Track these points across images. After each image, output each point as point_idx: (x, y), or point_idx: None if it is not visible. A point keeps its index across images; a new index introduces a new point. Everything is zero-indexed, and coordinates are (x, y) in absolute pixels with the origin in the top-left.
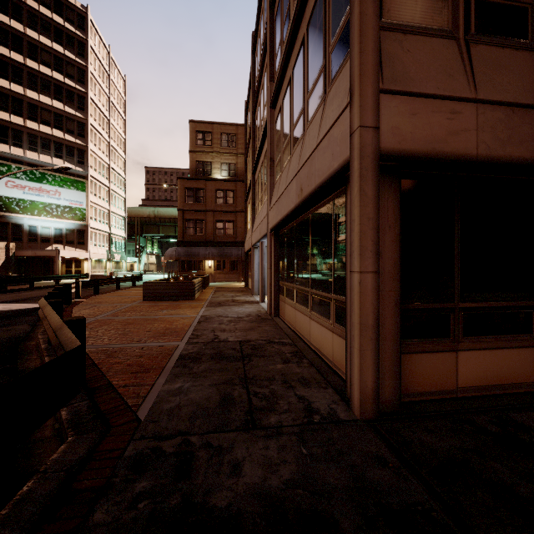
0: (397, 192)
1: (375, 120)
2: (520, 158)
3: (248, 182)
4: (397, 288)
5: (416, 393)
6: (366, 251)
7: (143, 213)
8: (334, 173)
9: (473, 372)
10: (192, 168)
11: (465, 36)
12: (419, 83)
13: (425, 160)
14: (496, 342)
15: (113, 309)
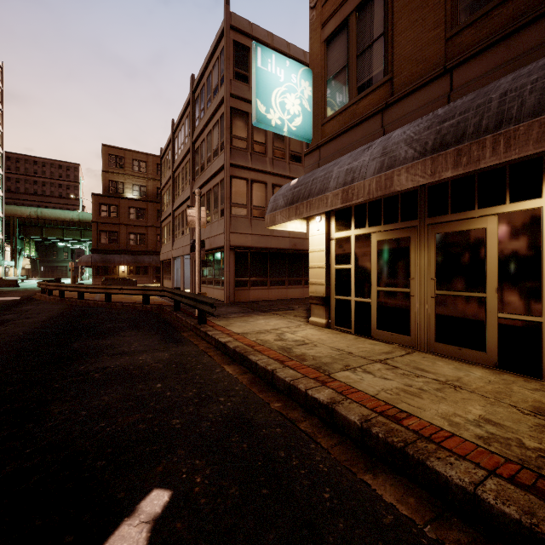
0: (234, 254)
1: (229, 239)
2: (261, 247)
3: (164, 209)
4: (234, 275)
5: (240, 300)
6: (227, 267)
7: (22, 212)
8: (221, 246)
9: (253, 295)
10: (105, 185)
11: (251, 217)
12: (239, 230)
13: (240, 247)
14: (259, 288)
15: (95, 296)
